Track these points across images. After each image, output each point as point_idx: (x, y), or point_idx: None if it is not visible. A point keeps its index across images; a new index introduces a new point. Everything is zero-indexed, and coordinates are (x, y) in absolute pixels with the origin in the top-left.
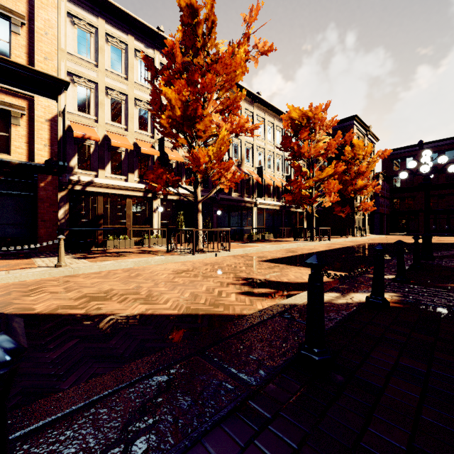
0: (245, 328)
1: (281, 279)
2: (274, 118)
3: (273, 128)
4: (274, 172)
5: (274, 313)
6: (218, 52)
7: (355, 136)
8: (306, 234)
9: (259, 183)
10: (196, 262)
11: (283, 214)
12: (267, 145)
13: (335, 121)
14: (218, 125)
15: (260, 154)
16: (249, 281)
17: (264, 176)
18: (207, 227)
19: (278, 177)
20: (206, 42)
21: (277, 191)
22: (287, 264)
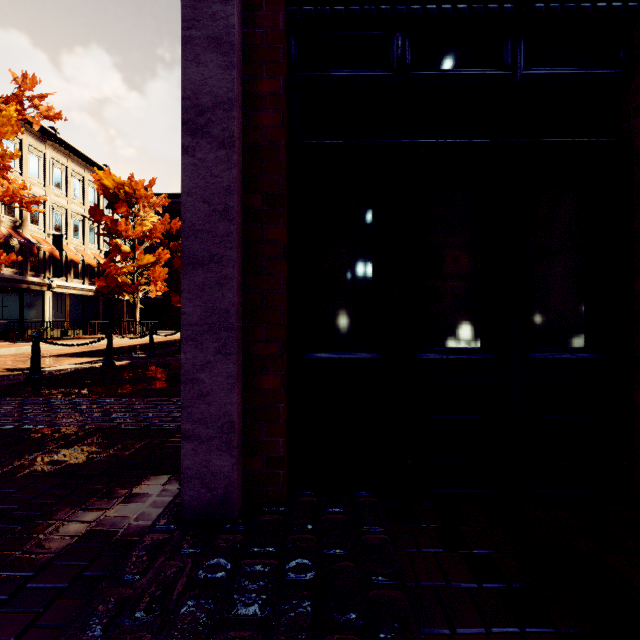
0: None
1: (52, 366)
2: (84, 169)
3: (83, 182)
4: (84, 243)
5: (22, 374)
6: None
7: None
8: (128, 328)
9: (56, 257)
10: None
11: (101, 302)
12: (71, 204)
13: (166, 200)
14: None
15: (60, 215)
16: (12, 369)
17: (65, 248)
18: None
19: (92, 252)
20: None
21: (91, 271)
22: (72, 357)
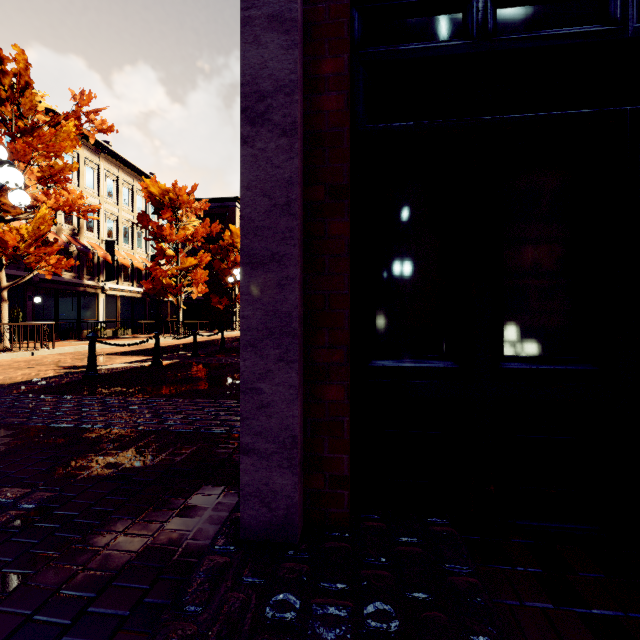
0: (56, 377)
1: (105, 364)
2: (133, 179)
3: (132, 190)
4: (133, 248)
5: (80, 372)
6: (37, 108)
7: (238, 220)
8: (172, 328)
9: (108, 262)
10: (1, 361)
11: (147, 304)
12: (122, 212)
13: (206, 205)
14: (36, 199)
15: (112, 222)
16: (71, 367)
17: (117, 253)
18: (15, 320)
19: (140, 256)
20: (17, 98)
21: (139, 274)
22: (123, 355)
